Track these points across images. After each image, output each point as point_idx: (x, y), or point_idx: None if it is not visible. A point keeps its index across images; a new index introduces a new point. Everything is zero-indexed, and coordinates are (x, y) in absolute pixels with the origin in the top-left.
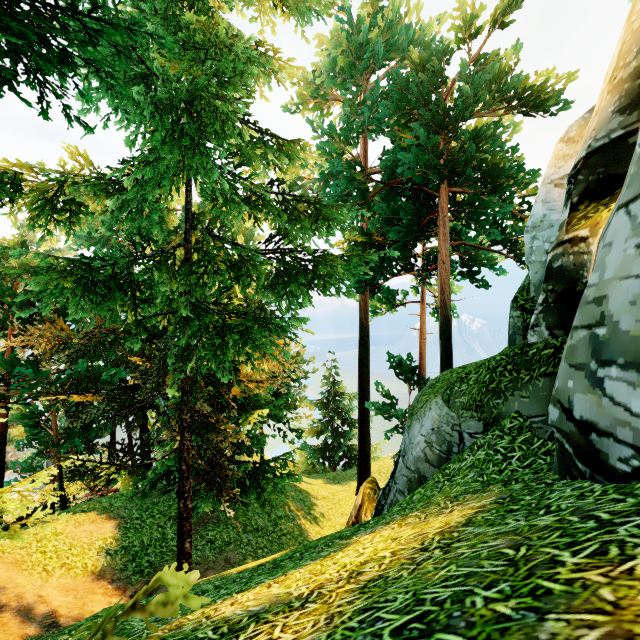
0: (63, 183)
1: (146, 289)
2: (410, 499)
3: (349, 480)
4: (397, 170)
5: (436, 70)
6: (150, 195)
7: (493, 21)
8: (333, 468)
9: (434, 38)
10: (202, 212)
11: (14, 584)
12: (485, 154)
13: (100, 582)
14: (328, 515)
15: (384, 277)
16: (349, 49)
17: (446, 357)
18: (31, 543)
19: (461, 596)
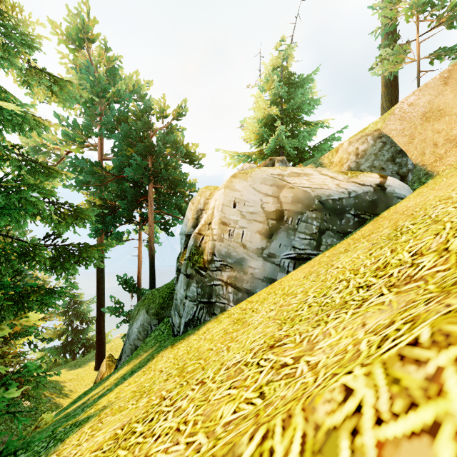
0: None
1: None
2: (131, 357)
3: (88, 362)
4: (124, 175)
5: (147, 121)
6: None
7: (173, 118)
8: (73, 358)
9: (146, 93)
10: None
11: None
12: (171, 175)
13: None
14: (75, 389)
15: (115, 227)
16: (92, 91)
17: (152, 277)
18: None
19: (139, 366)
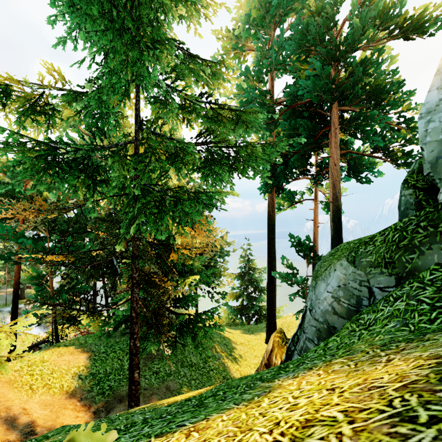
0: (42, 93)
1: (102, 172)
2: (325, 346)
3: (260, 331)
4: (298, 93)
5: (329, 15)
6: (104, 95)
7: None
8: (248, 322)
9: None
10: (149, 120)
11: (6, 398)
12: (370, 76)
13: (71, 400)
14: (245, 356)
15: (287, 180)
16: (261, 5)
17: (337, 238)
18: (23, 367)
19: None
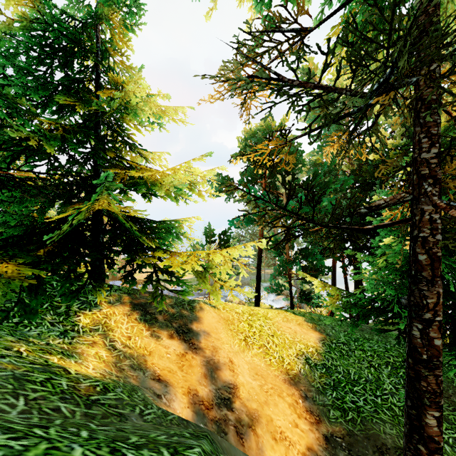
0: None
1: None
2: None
3: None
4: None
5: None
6: None
7: None
8: None
9: None
10: None
11: (217, 336)
12: None
13: (291, 388)
14: None
15: None
16: None
17: None
18: (244, 313)
19: None
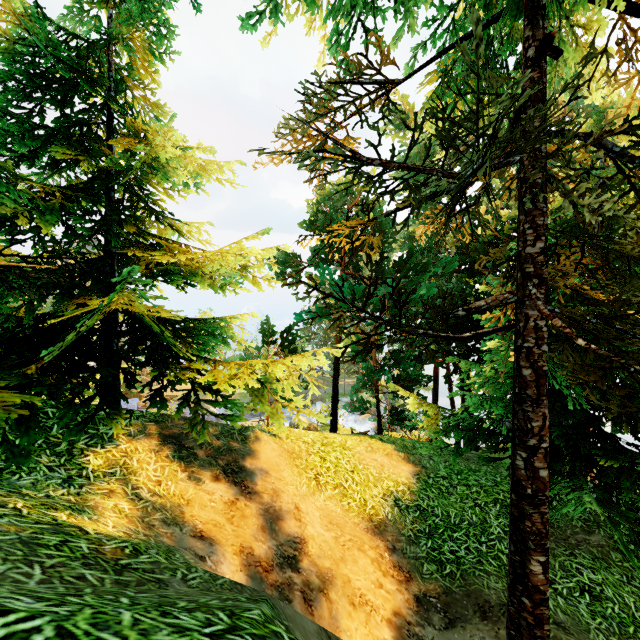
0: None
1: None
2: None
3: None
4: None
5: None
6: None
7: None
8: None
9: None
10: None
11: (278, 475)
12: None
13: (375, 538)
14: None
15: None
16: None
17: None
18: (315, 442)
19: None
